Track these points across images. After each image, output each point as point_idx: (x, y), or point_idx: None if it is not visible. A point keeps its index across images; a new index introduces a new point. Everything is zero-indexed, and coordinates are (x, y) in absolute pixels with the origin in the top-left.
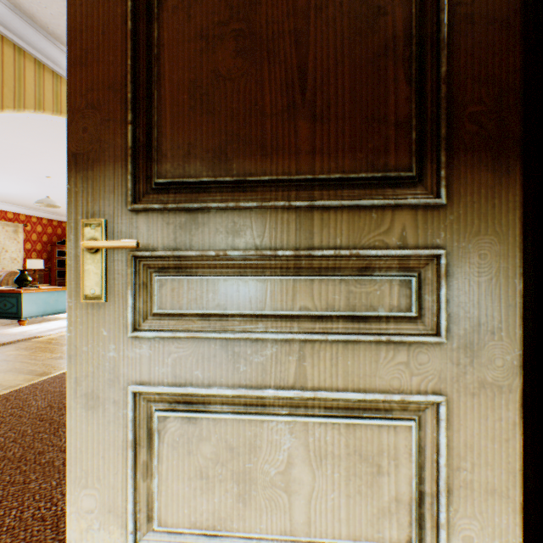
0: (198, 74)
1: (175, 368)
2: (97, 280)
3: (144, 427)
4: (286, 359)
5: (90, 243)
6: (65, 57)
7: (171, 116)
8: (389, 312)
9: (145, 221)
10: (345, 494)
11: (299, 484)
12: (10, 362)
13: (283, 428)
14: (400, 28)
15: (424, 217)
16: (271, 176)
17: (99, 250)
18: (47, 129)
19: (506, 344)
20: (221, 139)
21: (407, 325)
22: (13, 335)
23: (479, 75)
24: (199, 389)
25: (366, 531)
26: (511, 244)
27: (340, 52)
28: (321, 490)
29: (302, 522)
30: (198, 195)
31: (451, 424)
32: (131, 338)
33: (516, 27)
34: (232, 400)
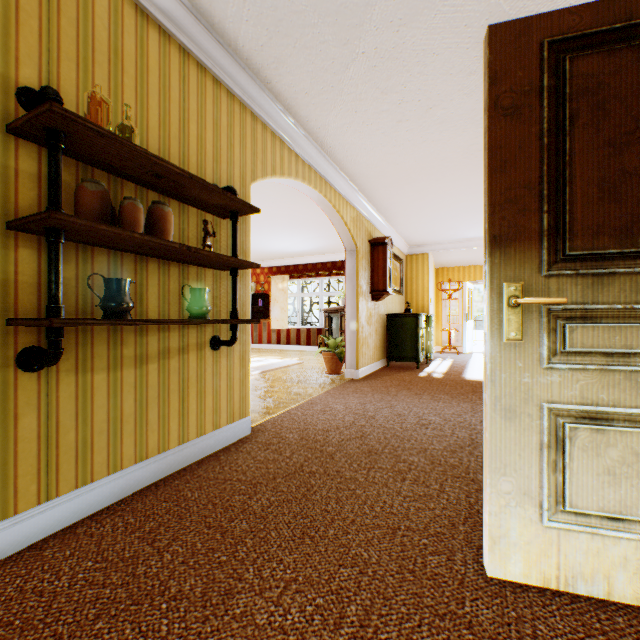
0: (604, 173)
1: (581, 392)
2: (516, 326)
3: (552, 434)
4: None
5: (526, 301)
6: (289, 124)
7: (580, 205)
8: None
9: (554, 283)
10: None
11: None
12: None
13: None
14: None
15: None
16: None
17: (518, 305)
18: None
19: None
20: (626, 220)
21: None
22: None
23: None
24: (606, 407)
25: None
26: None
27: None
28: None
29: None
30: (601, 263)
31: None
32: (541, 369)
33: None
34: (633, 418)
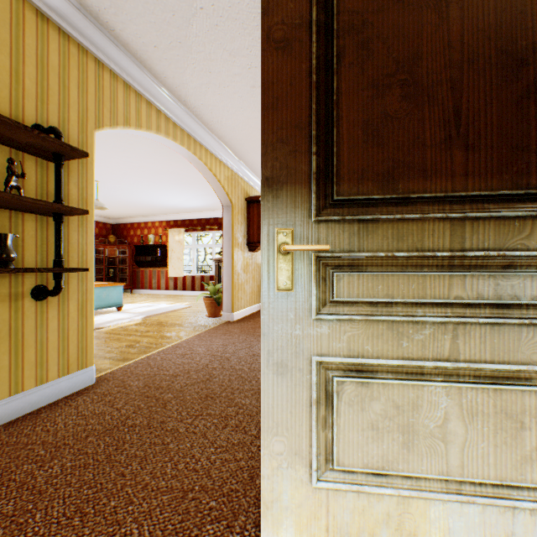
0: (369, 115)
1: (348, 344)
2: (287, 275)
3: (322, 389)
4: (441, 337)
5: (292, 247)
6: (146, 77)
7: (347, 148)
8: (530, 301)
9: (324, 230)
10: (492, 444)
11: (453, 436)
12: None
13: (440, 392)
14: None
15: None
16: (430, 193)
17: (289, 252)
18: (109, 139)
19: None
20: (388, 165)
21: None
22: None
23: None
24: (370, 359)
25: (511, 474)
26: None
27: (488, 95)
28: (472, 441)
29: (456, 465)
30: (367, 209)
31: None
32: (312, 320)
33: None
34: (396, 369)
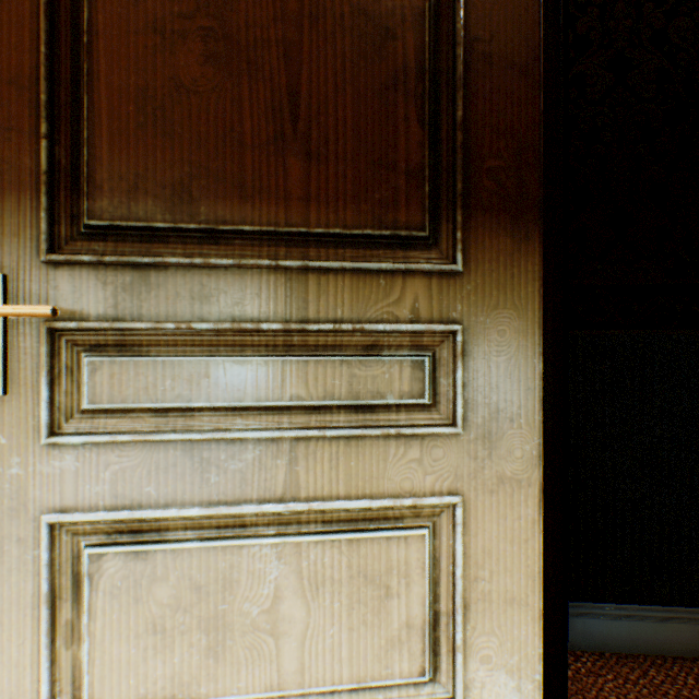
0: (150, 79)
1: (116, 485)
2: None
3: (68, 572)
4: (273, 463)
5: None
6: None
7: (110, 134)
8: (400, 400)
9: (69, 279)
10: (348, 627)
11: (289, 623)
12: None
13: (269, 553)
14: (413, 58)
15: (439, 286)
16: (254, 225)
17: None
18: None
19: (525, 433)
20: (184, 172)
21: (421, 414)
22: None
23: (498, 126)
24: (152, 511)
25: (373, 669)
26: (530, 320)
27: (342, 76)
28: (318, 627)
29: (294, 670)
30: (152, 246)
31: (469, 528)
32: (46, 447)
33: (535, 76)
34: (201, 523)
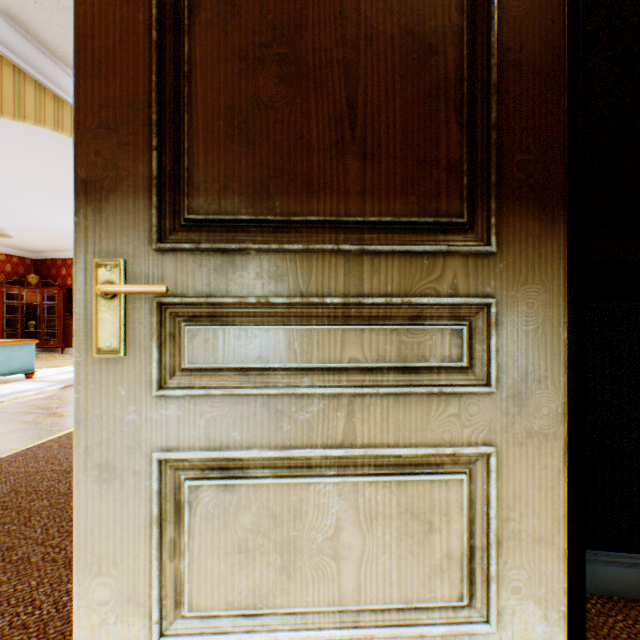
0: (236, 98)
1: (208, 430)
2: (113, 330)
3: (171, 499)
4: (334, 415)
5: (109, 288)
6: (31, 48)
7: (205, 144)
8: (441, 363)
9: (173, 263)
10: (397, 555)
11: (348, 549)
12: None
13: (331, 490)
14: (452, 69)
15: (475, 265)
16: (319, 216)
17: (117, 296)
18: None
19: (551, 393)
20: (263, 173)
21: (458, 375)
22: None
23: (527, 124)
24: (238, 452)
25: (418, 592)
26: (555, 294)
27: (391, 88)
28: (372, 554)
29: (351, 589)
30: (236, 235)
31: (501, 475)
32: (155, 398)
33: (560, 79)
34: (275, 463)
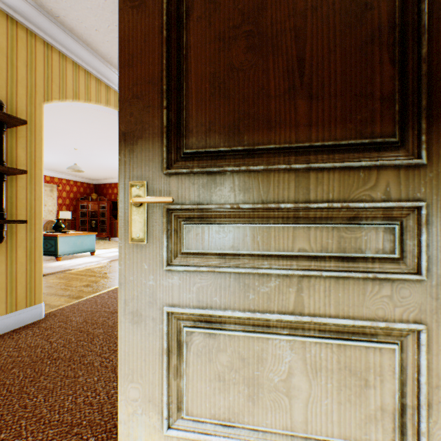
0: (216, 67)
1: (198, 295)
2: (140, 227)
3: (175, 339)
4: (286, 290)
5: (138, 199)
6: (93, 58)
7: (196, 101)
8: (375, 254)
9: (176, 182)
10: (337, 401)
11: (297, 391)
12: (53, 288)
13: (285, 345)
14: (385, 19)
15: (406, 175)
16: (275, 144)
17: (142, 204)
18: (77, 113)
19: None
20: (235, 117)
21: (390, 265)
22: (53, 268)
23: None
24: (218, 311)
25: (355, 433)
26: None
27: (332, 42)
28: (316, 397)
29: (300, 421)
30: (216, 161)
31: (431, 349)
32: (165, 271)
33: None
34: (243, 321)
